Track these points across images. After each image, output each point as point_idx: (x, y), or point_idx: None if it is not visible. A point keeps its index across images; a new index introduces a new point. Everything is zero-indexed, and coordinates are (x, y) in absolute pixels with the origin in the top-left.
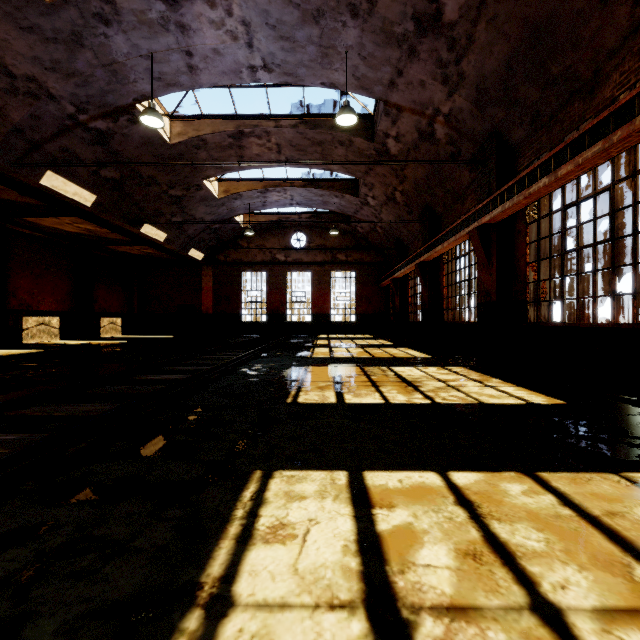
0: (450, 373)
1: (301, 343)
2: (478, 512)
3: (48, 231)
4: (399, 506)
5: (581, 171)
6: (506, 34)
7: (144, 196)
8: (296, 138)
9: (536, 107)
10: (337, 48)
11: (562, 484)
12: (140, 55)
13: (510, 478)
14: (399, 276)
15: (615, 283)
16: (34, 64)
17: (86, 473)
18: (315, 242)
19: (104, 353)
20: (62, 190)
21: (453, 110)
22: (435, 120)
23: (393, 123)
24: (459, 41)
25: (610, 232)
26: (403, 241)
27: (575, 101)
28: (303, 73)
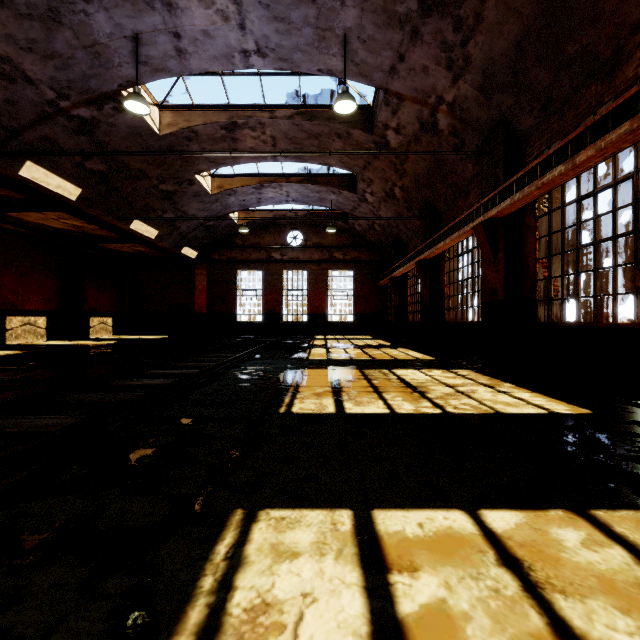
0: (457, 377)
1: (297, 344)
2: (532, 578)
3: (33, 227)
4: (424, 568)
5: (602, 157)
6: (518, 11)
7: (133, 190)
8: (292, 130)
9: (548, 92)
10: (335, 30)
11: (628, 529)
12: (124, 36)
13: (559, 520)
14: (398, 275)
15: (639, 279)
16: (8, 43)
17: (17, 515)
18: (312, 240)
19: (89, 355)
20: (44, 182)
21: (457, 98)
22: (438, 109)
23: (393, 113)
24: (466, 21)
25: (633, 224)
26: (402, 239)
27: (592, 83)
28: (299, 58)
